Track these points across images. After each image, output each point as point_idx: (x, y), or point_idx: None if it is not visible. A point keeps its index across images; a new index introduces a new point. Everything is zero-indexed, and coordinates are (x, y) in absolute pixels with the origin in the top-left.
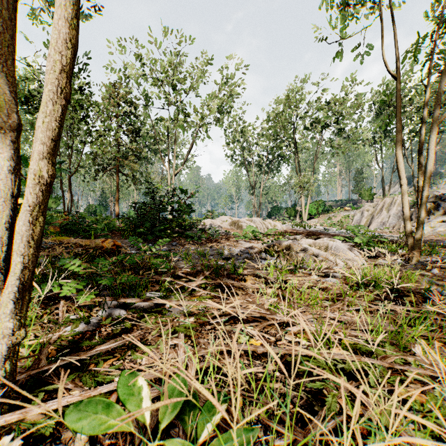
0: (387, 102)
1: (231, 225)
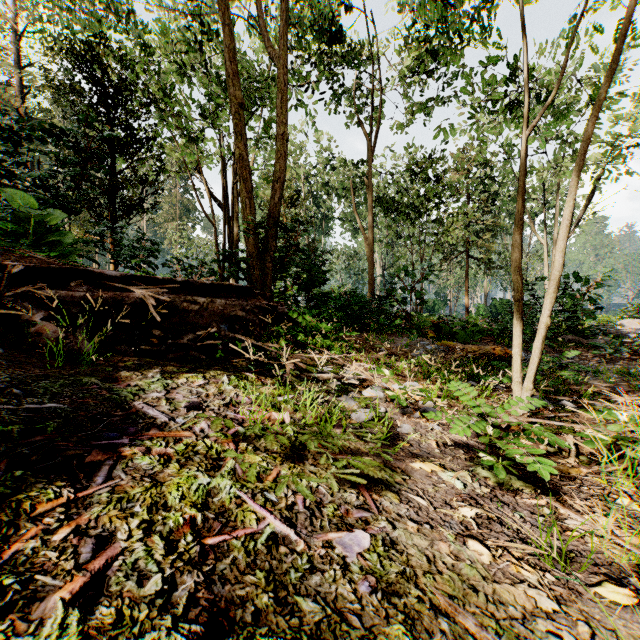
0: None
1: None
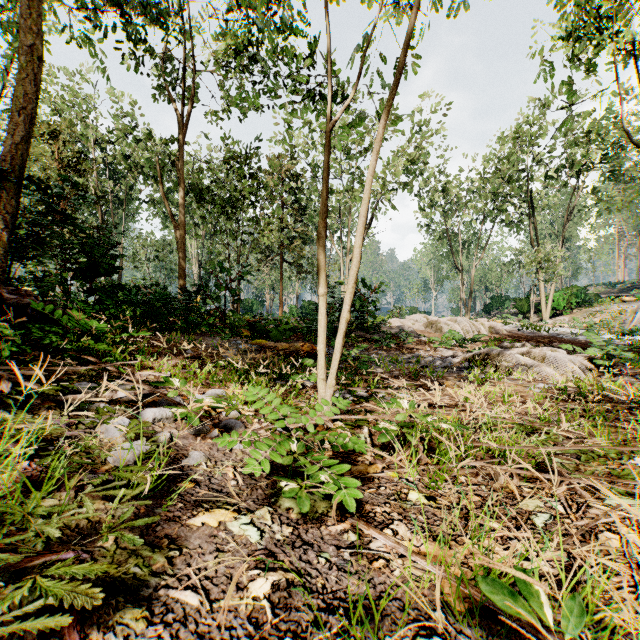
0: None
1: (427, 326)
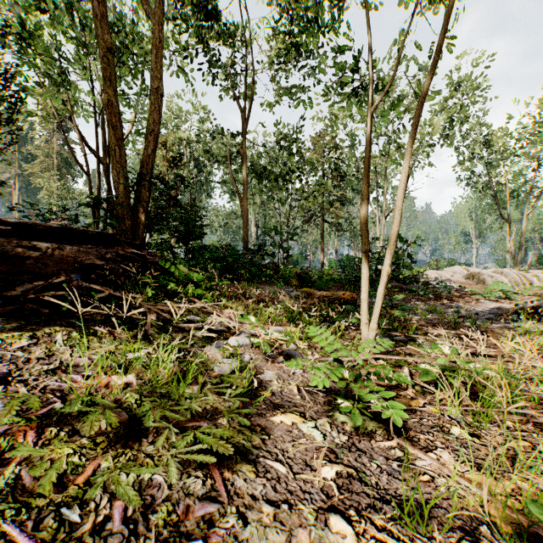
0: None
1: (467, 278)
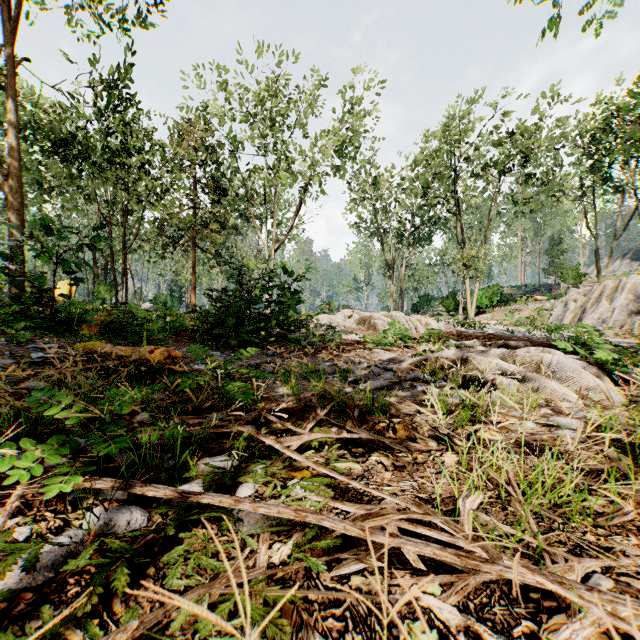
0: (606, 130)
1: (359, 323)
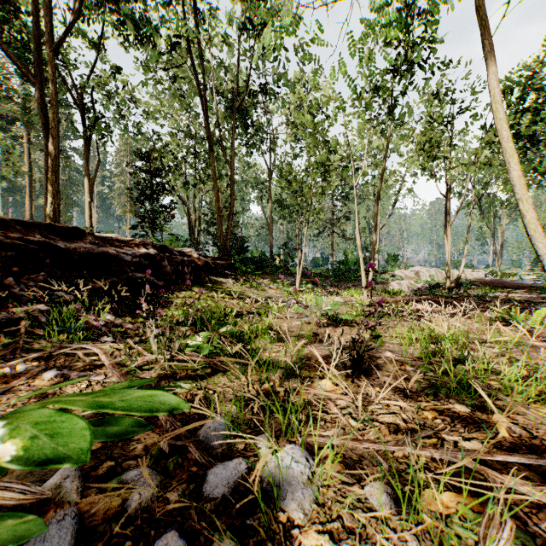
0: None
1: (415, 274)
